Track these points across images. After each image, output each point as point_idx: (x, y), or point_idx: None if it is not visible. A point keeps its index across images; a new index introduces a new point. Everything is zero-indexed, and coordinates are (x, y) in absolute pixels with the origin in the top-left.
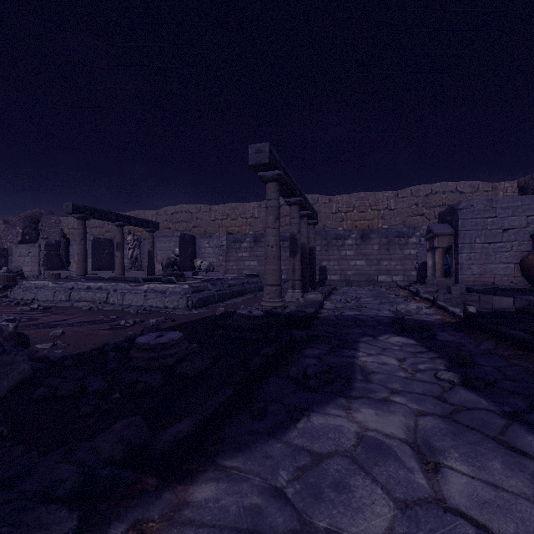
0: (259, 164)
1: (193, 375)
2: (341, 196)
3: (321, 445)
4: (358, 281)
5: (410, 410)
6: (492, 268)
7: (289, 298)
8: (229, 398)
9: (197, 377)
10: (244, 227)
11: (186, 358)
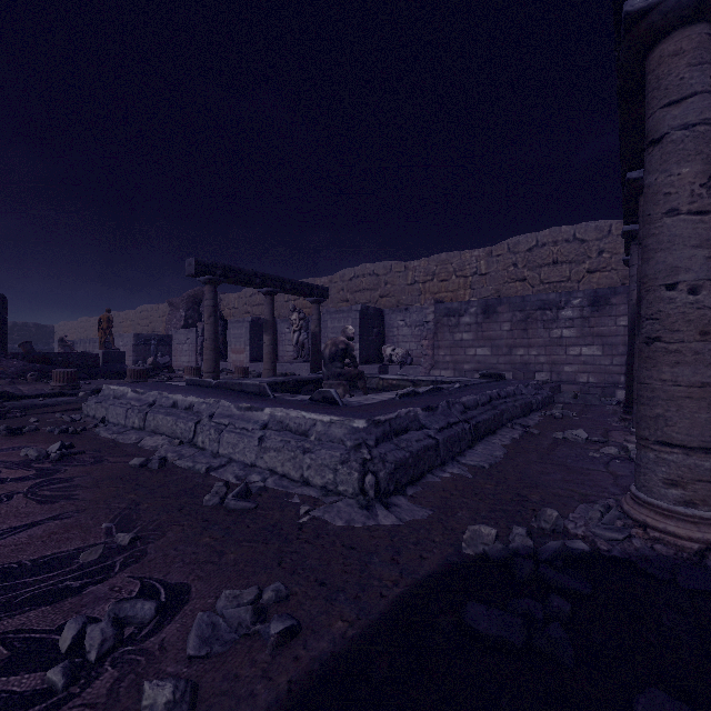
0: None
1: None
2: None
3: None
4: None
5: None
6: None
7: None
8: None
9: None
10: (462, 291)
11: None
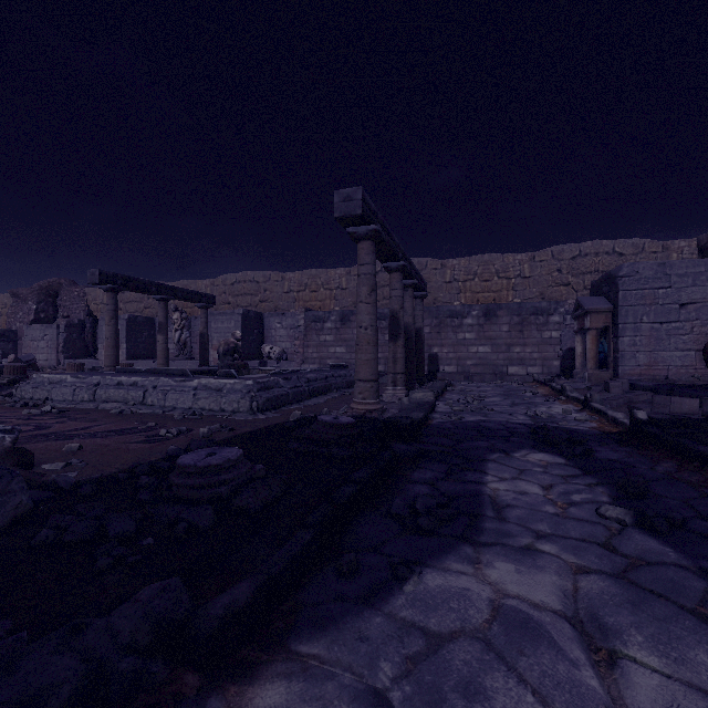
0: (348, 217)
1: (257, 510)
2: (458, 260)
3: (440, 621)
4: (481, 374)
5: (565, 565)
6: (665, 356)
7: (388, 397)
8: (307, 546)
9: (262, 513)
10: (328, 301)
11: (247, 485)
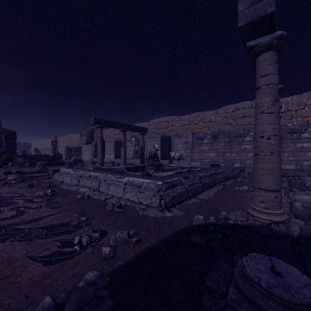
0: (255, 20)
1: None
2: (291, 97)
3: None
4: None
5: None
6: None
7: None
8: None
9: None
10: (204, 129)
11: None
